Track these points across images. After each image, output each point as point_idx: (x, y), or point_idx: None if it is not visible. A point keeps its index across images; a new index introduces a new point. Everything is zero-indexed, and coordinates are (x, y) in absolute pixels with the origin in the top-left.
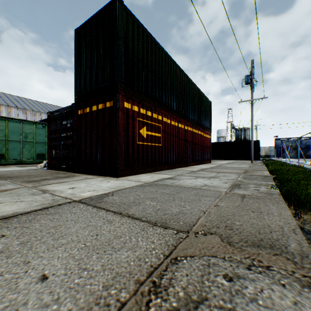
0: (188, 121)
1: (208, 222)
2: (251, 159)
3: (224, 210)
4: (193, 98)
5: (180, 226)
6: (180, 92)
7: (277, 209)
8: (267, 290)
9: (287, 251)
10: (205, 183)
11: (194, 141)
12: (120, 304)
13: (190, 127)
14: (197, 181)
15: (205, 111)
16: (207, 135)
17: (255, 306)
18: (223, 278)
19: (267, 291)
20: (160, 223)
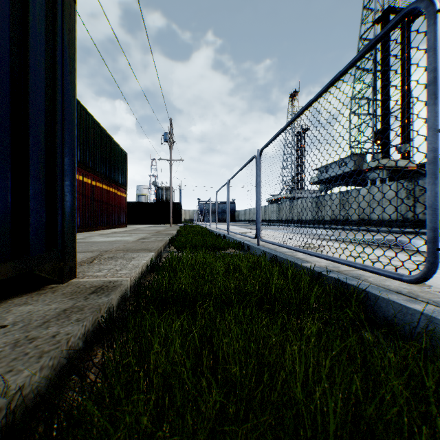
0: (98, 175)
1: (118, 249)
2: (171, 222)
3: (128, 246)
4: (103, 148)
5: (101, 251)
6: (86, 139)
7: (158, 243)
8: (136, 254)
9: (150, 250)
10: (118, 239)
11: (104, 199)
12: (85, 260)
13: (100, 182)
14: (110, 239)
15: (119, 164)
16: (122, 194)
17: (131, 255)
18: (122, 254)
19: (136, 254)
20: (88, 252)
